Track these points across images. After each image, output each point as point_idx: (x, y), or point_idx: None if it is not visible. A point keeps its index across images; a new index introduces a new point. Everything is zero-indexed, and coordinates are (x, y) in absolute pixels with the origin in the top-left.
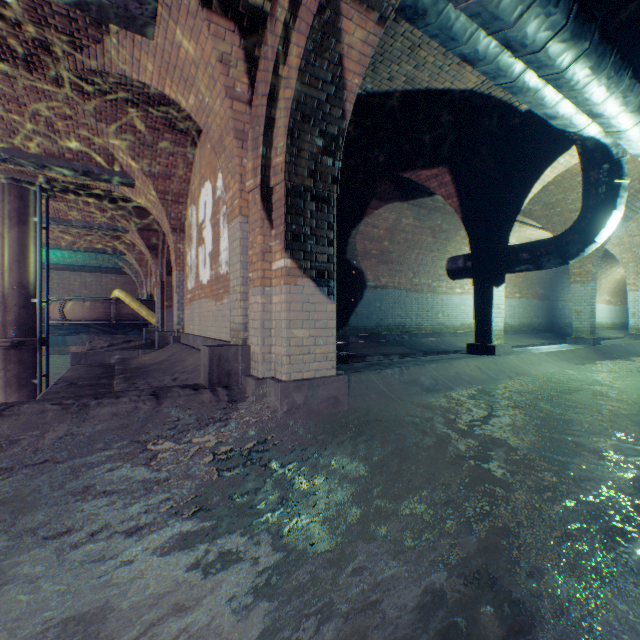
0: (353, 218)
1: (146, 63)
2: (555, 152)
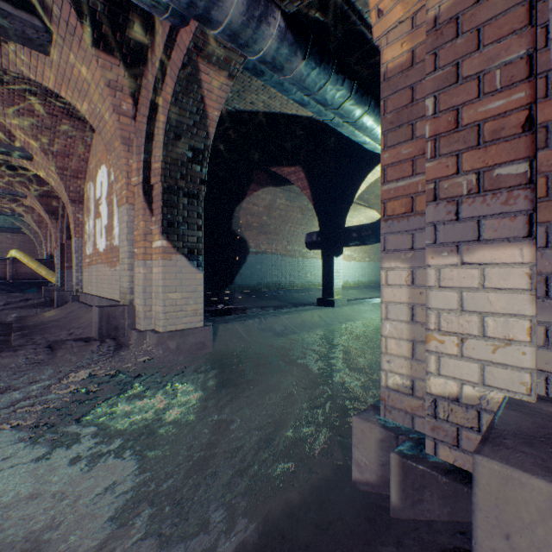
0: (237, 197)
1: (43, 70)
2: (373, 163)
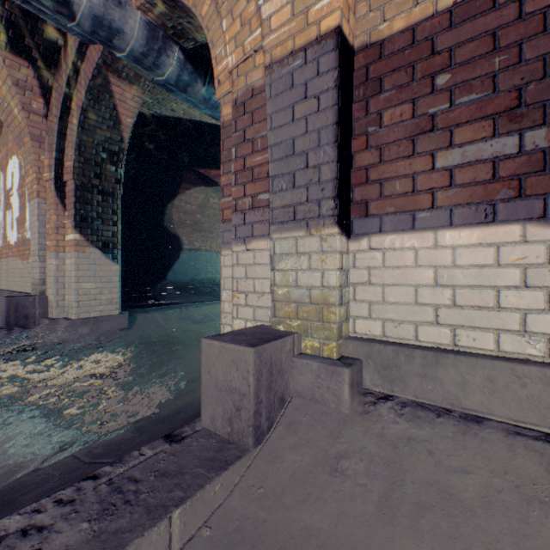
0: (168, 195)
1: None
2: None
